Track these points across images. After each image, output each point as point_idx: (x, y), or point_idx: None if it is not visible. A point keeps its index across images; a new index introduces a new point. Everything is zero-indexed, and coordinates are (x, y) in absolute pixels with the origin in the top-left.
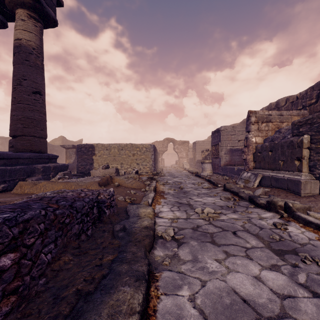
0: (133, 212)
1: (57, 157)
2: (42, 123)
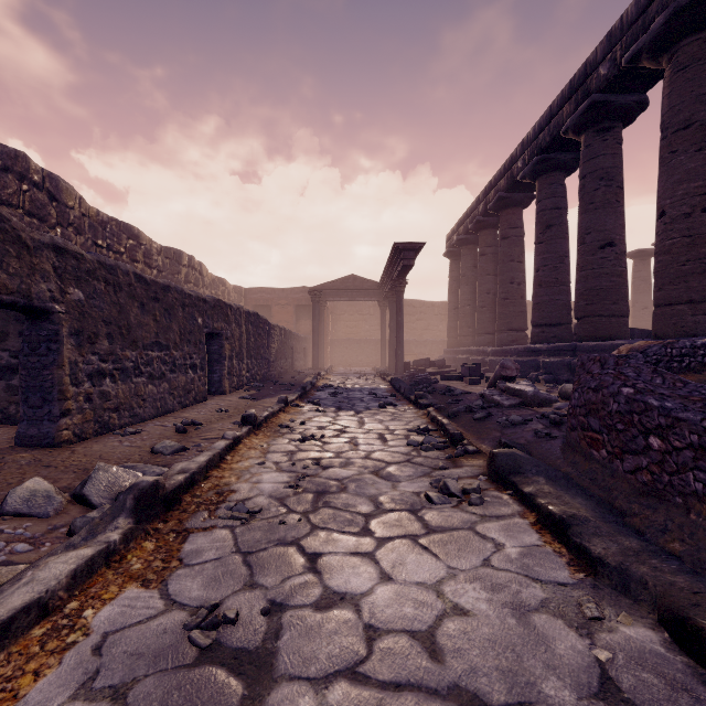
0: None
1: None
2: None
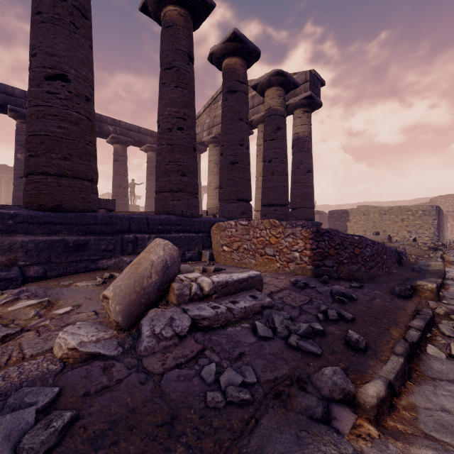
0: (423, 264)
1: (321, 224)
2: (312, 196)
